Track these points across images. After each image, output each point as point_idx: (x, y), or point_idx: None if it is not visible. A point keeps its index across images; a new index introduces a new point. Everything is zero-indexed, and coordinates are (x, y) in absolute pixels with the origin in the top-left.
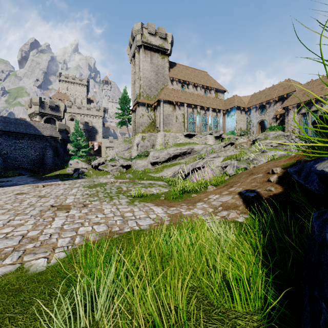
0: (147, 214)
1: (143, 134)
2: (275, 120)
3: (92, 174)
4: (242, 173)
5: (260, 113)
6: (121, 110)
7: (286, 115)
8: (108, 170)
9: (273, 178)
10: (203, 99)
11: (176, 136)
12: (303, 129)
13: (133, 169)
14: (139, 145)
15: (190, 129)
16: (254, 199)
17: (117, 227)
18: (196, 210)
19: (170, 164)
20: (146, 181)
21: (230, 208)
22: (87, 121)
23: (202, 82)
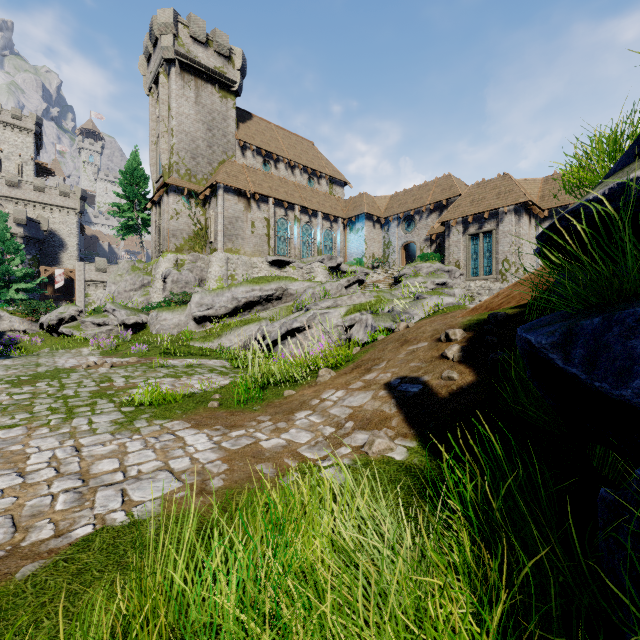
0: (163, 460)
1: (178, 255)
2: (429, 244)
3: (40, 346)
4: (385, 340)
5: (406, 229)
6: (126, 199)
7: (447, 236)
8: (87, 336)
9: (453, 350)
10: (306, 193)
11: (251, 262)
12: (471, 261)
13: (152, 333)
14: (168, 278)
15: (282, 250)
16: (421, 399)
17: (48, 524)
18: (294, 433)
19: (238, 322)
20: (182, 360)
21: (371, 423)
22: (36, 218)
23: (304, 161)
